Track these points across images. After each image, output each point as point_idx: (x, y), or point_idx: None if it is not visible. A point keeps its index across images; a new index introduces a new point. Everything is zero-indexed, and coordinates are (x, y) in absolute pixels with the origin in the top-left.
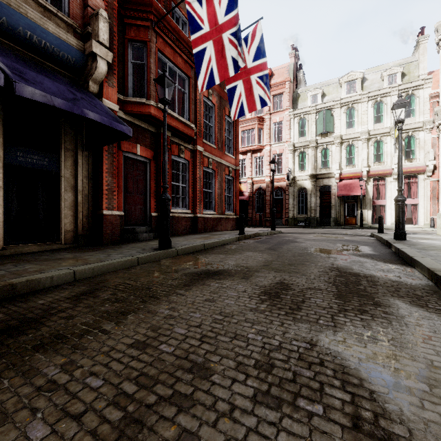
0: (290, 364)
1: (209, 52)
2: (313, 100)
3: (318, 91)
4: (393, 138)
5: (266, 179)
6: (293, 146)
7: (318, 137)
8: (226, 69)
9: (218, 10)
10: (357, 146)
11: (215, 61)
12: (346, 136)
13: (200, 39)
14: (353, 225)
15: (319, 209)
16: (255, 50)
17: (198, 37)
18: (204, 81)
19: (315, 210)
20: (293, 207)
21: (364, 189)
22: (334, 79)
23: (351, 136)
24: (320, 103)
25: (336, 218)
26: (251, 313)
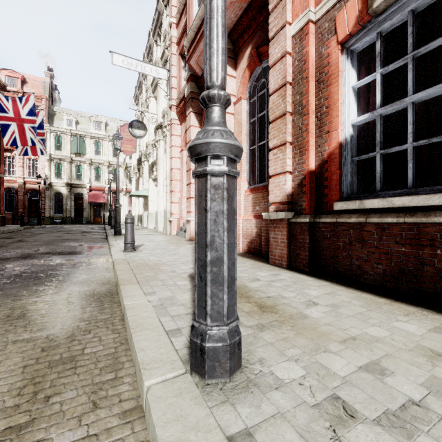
0: (75, 235)
1: (14, 128)
2: (68, 123)
3: (73, 118)
4: (123, 169)
5: (19, 180)
6: (50, 156)
7: (73, 155)
8: (26, 141)
9: (21, 111)
10: (103, 169)
11: (18, 134)
12: (95, 160)
13: (6, 118)
14: (100, 223)
15: (74, 210)
16: (38, 124)
17: (4, 116)
18: (9, 141)
19: (70, 211)
20: (50, 208)
21: (106, 199)
22: (86, 113)
23: (98, 161)
24: (74, 128)
25: (88, 218)
26: (65, 234)
